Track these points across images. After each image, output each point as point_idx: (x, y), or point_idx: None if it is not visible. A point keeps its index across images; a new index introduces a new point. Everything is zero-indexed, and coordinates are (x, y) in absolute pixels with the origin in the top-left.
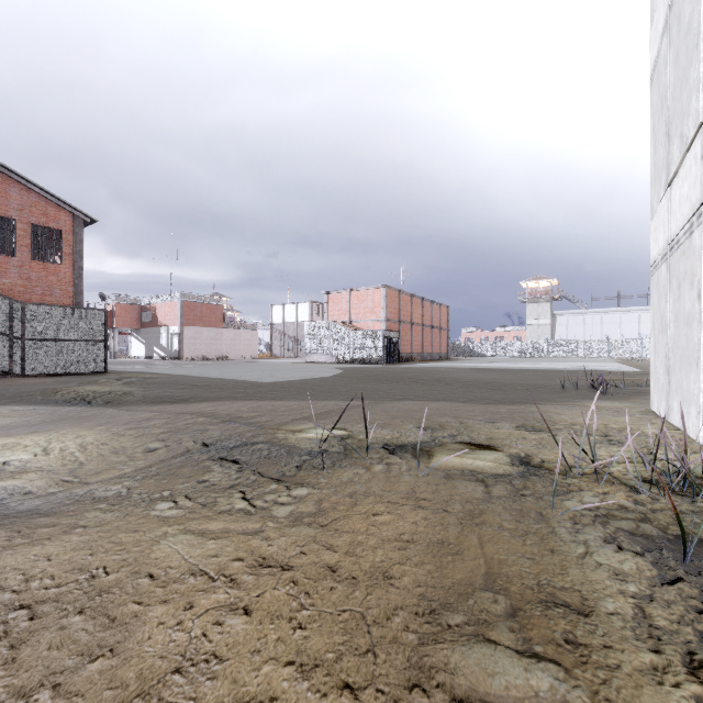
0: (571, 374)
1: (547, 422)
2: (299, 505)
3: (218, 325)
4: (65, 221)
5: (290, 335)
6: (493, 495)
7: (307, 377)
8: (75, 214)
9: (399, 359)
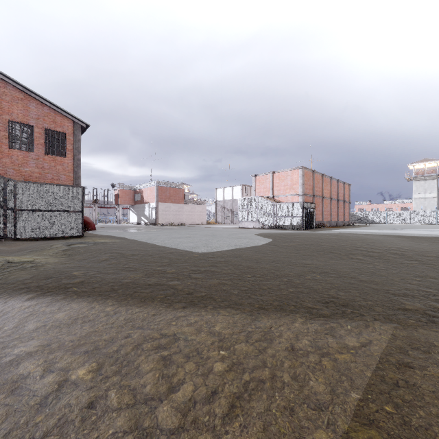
0: None
1: None
2: None
3: (180, 202)
4: (68, 126)
5: (228, 208)
6: None
7: (241, 245)
8: (74, 121)
9: (314, 226)
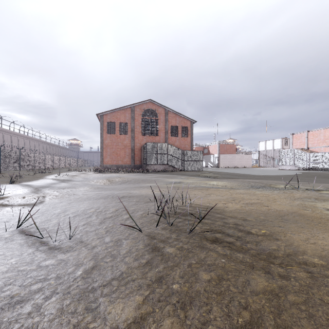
0: None
1: None
2: (279, 191)
3: (233, 153)
4: (188, 123)
5: (269, 156)
6: None
7: (279, 174)
8: (191, 121)
9: None
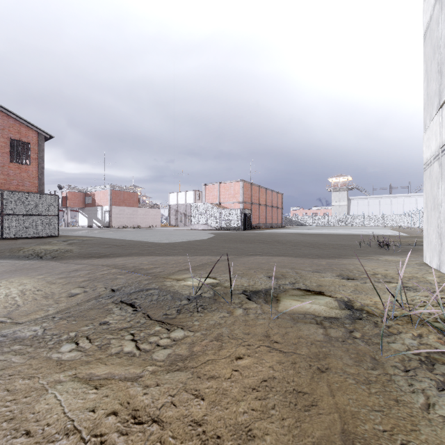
0: (363, 237)
1: (357, 272)
2: (175, 348)
3: (134, 205)
4: (32, 137)
5: (181, 212)
6: (332, 338)
7: (190, 239)
8: (39, 132)
9: (251, 227)
